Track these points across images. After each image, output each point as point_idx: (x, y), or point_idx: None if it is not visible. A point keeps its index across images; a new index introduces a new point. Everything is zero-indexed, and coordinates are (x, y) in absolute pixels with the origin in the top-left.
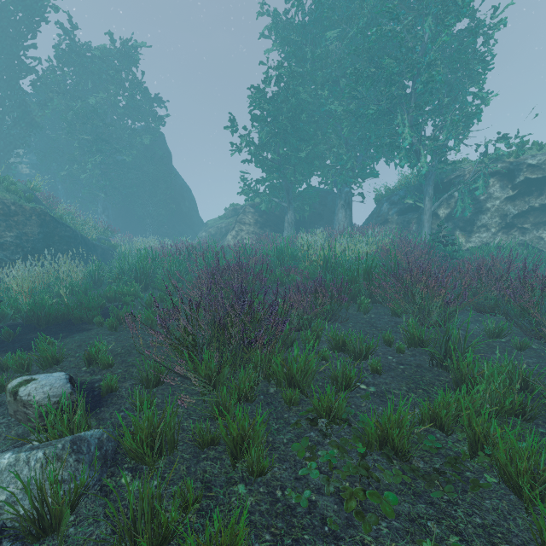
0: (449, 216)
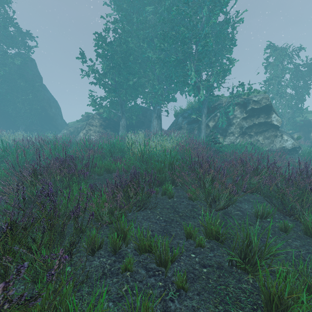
0: (214, 126)
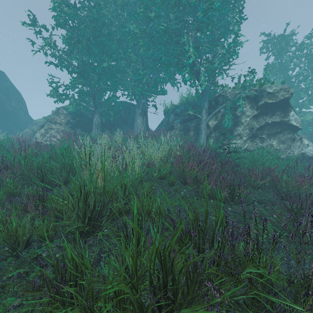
0: (216, 126)
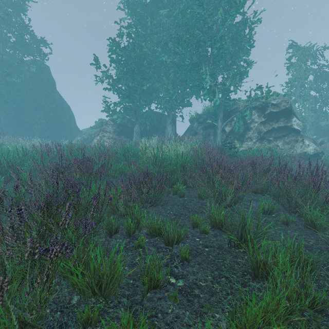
0: (231, 131)
